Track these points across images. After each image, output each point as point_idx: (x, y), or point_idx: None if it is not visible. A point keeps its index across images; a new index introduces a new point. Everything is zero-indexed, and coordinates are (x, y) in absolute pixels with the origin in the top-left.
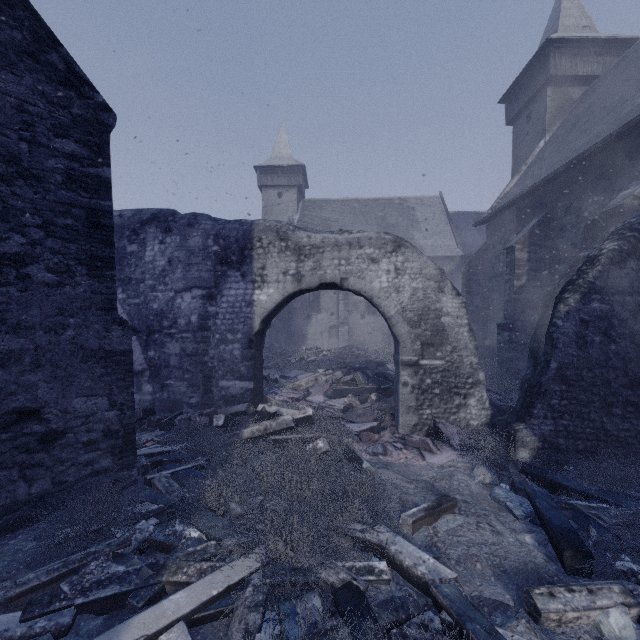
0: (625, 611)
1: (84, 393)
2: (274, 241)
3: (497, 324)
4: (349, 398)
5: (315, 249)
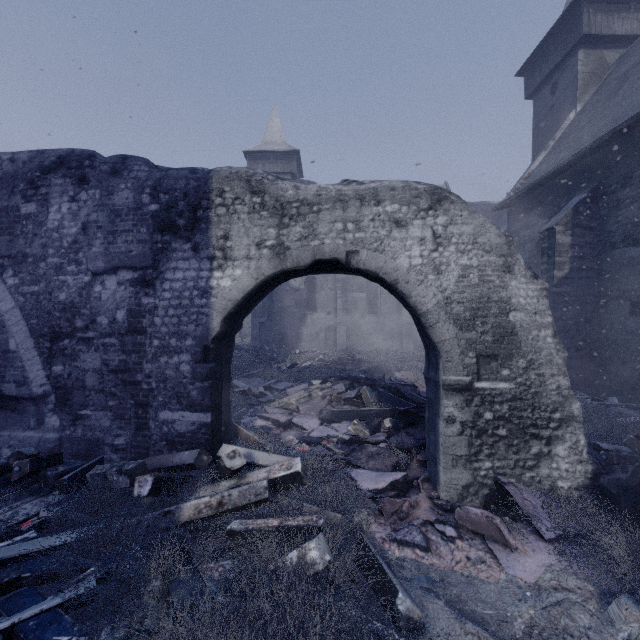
0: None
1: None
2: (243, 195)
3: None
4: (354, 426)
5: (306, 206)
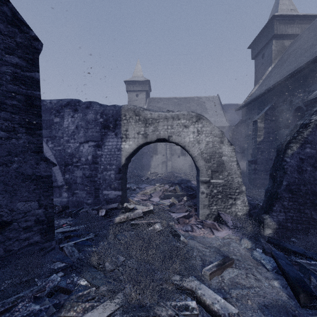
0: None
1: (23, 199)
2: (132, 116)
3: (248, 160)
4: (172, 199)
5: (154, 120)
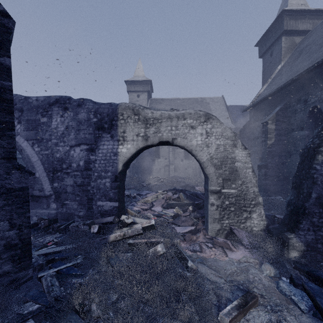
0: None
1: None
2: (131, 115)
3: (257, 165)
4: (176, 209)
5: (156, 120)
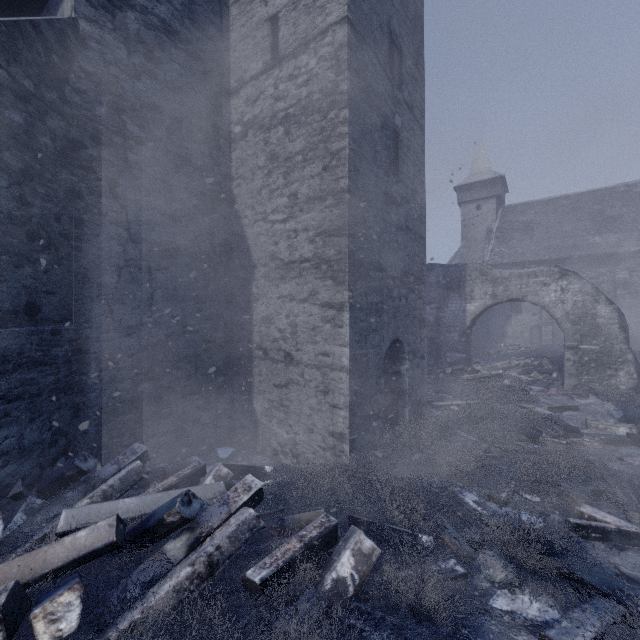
0: (627, 428)
1: None
2: (478, 276)
3: None
4: (534, 374)
5: (504, 279)
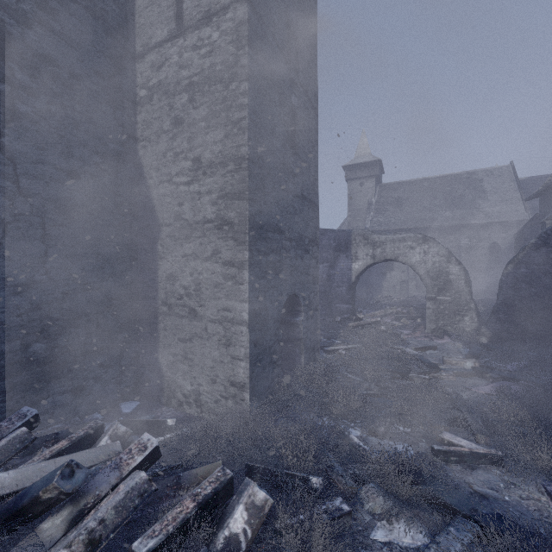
0: (472, 362)
1: None
2: (361, 240)
3: None
4: (403, 320)
5: (382, 243)
